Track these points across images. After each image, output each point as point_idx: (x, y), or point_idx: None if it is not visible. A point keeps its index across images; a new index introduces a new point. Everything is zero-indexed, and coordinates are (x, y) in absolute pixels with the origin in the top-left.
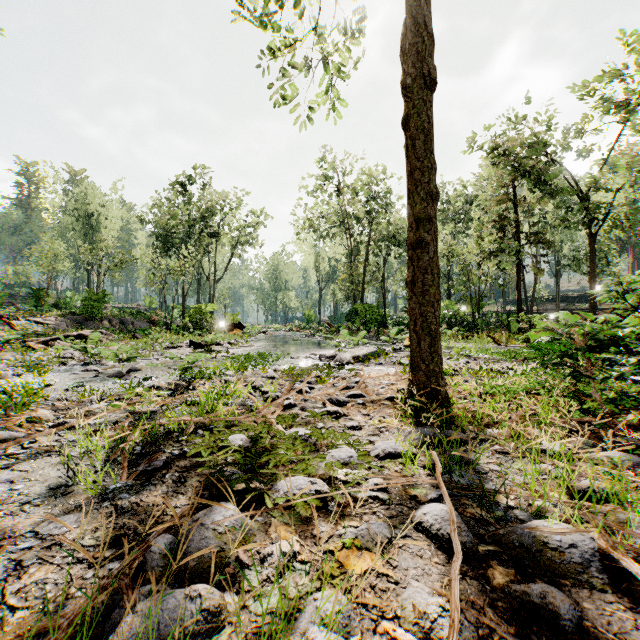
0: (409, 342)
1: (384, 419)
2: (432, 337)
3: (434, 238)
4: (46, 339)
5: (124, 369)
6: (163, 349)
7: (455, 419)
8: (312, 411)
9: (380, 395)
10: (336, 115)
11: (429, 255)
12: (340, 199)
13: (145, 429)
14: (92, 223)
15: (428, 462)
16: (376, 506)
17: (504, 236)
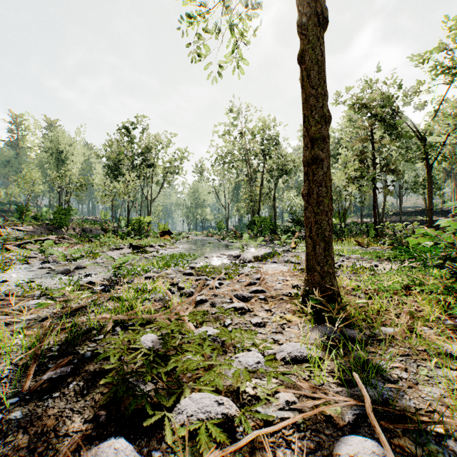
0: (295, 245)
1: (284, 315)
2: (326, 242)
3: (327, 155)
4: (21, 242)
5: (73, 267)
6: (109, 250)
7: (349, 316)
8: (220, 308)
9: (278, 290)
10: (240, 69)
11: (323, 170)
12: (243, 140)
13: (69, 326)
14: (62, 158)
15: (335, 368)
16: (290, 433)
17: (363, 166)
